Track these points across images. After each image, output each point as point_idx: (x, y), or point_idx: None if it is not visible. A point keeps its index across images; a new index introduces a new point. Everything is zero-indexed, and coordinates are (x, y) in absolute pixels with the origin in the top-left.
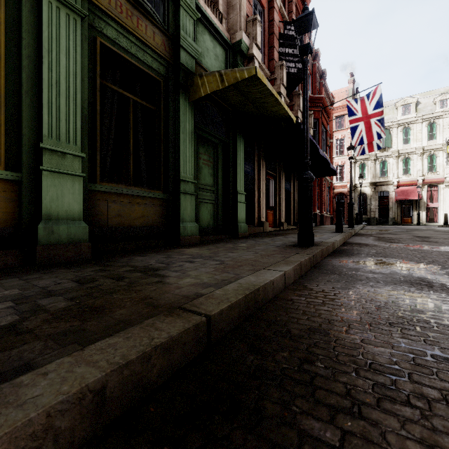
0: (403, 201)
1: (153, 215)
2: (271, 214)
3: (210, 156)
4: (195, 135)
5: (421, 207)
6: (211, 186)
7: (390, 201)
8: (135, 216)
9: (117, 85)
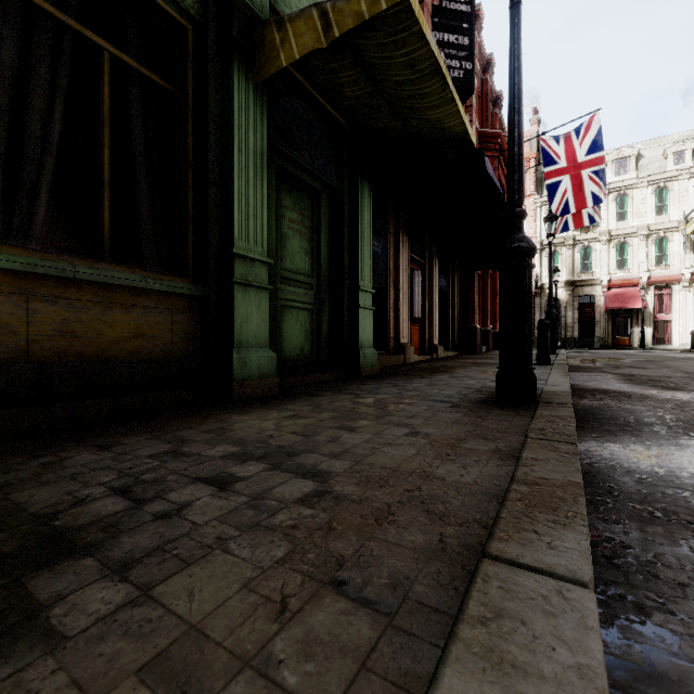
0: (617, 311)
1: (168, 334)
2: (417, 331)
3: (304, 214)
4: (272, 167)
5: (645, 320)
6: (306, 275)
7: (596, 311)
8: (114, 335)
9: (71, 18)
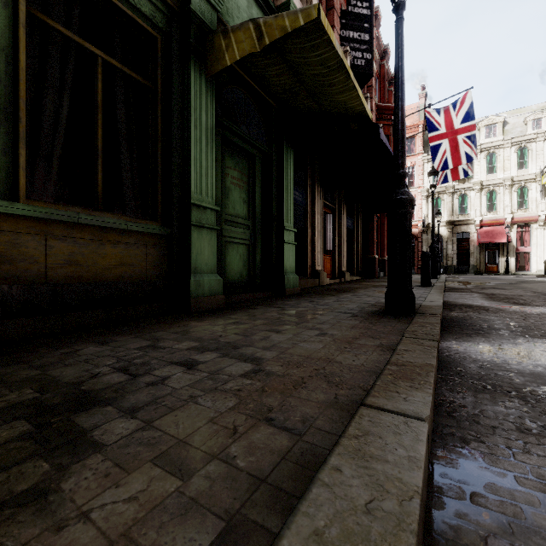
0: (487, 245)
1: (143, 263)
2: (329, 260)
3: (242, 172)
4: (218, 138)
5: (509, 252)
6: (244, 218)
7: (471, 245)
8: (105, 264)
9: (74, 33)
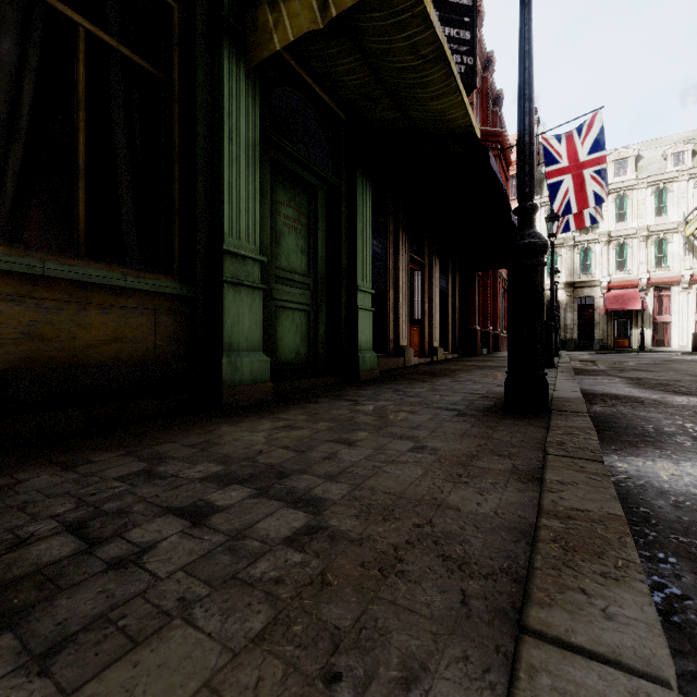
0: (617, 313)
1: (151, 336)
2: (417, 333)
3: (300, 210)
4: (266, 160)
5: (644, 322)
6: (303, 274)
7: (596, 313)
8: (90, 339)
9: None
